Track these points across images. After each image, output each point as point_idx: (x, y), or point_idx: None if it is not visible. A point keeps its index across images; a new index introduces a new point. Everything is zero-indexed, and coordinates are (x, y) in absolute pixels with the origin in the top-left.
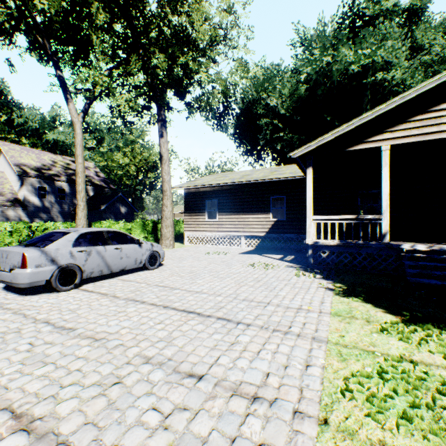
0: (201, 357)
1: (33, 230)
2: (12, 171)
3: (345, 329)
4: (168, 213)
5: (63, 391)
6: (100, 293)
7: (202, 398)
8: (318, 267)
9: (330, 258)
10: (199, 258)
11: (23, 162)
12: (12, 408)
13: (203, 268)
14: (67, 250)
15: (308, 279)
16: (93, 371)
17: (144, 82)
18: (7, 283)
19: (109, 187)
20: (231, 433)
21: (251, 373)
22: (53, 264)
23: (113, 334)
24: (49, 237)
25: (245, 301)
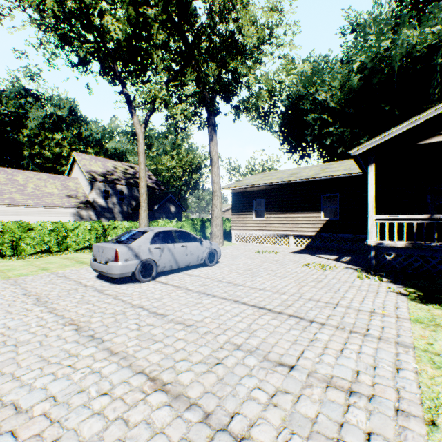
0: (285, 349)
1: (105, 228)
2: (84, 178)
3: (432, 337)
4: (217, 213)
5: (178, 364)
6: (174, 285)
7: (299, 385)
8: (381, 270)
9: (397, 260)
10: (251, 257)
11: (92, 169)
12: (146, 372)
13: (258, 266)
14: (146, 247)
15: (373, 282)
16: (195, 351)
17: (196, 91)
18: (103, 273)
19: (160, 188)
20: (337, 418)
21: (339, 369)
22: (136, 259)
23: (199, 322)
24: (131, 236)
25: (311, 301)
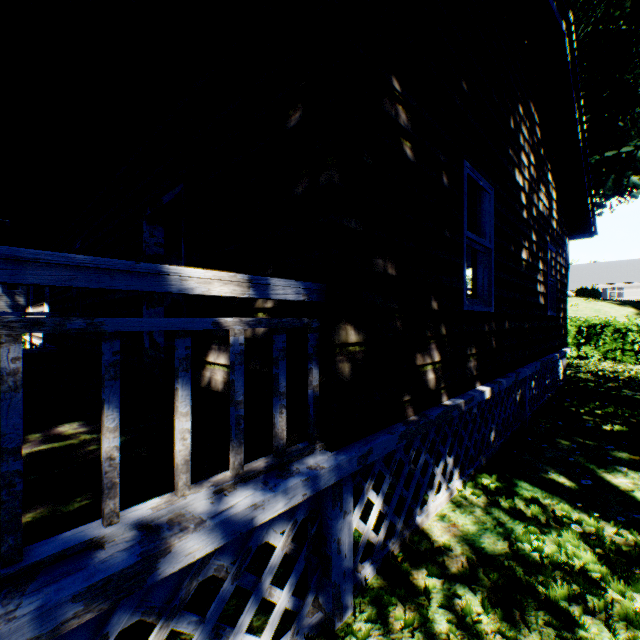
0: None
1: None
2: None
3: None
4: None
5: None
6: None
7: None
8: None
9: None
10: None
11: None
12: None
13: None
14: None
15: None
16: None
17: None
18: None
19: None
20: None
21: None
22: None
23: None
24: None
25: None
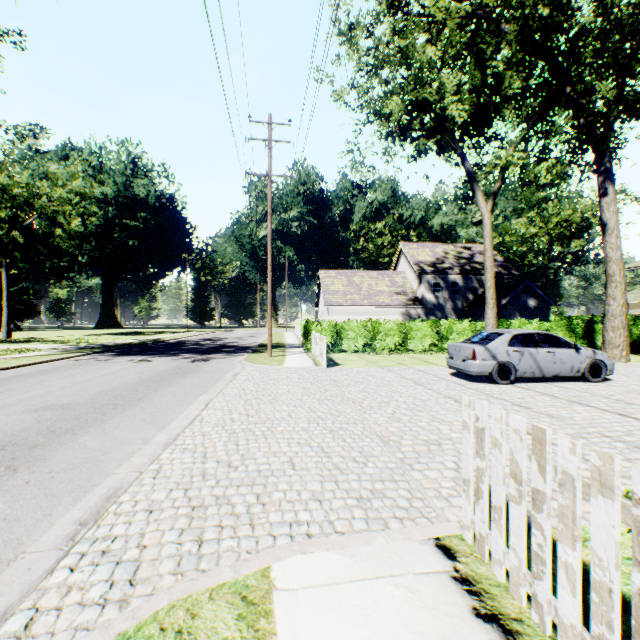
0: None
1: (443, 329)
2: (411, 270)
3: None
4: (615, 308)
5: None
6: (536, 391)
7: None
8: None
9: None
10: None
11: (419, 259)
12: None
13: None
14: (503, 349)
15: None
16: (559, 429)
17: (572, 130)
18: (459, 370)
19: (509, 273)
20: None
21: None
22: (493, 359)
23: (565, 417)
24: (486, 337)
25: None
